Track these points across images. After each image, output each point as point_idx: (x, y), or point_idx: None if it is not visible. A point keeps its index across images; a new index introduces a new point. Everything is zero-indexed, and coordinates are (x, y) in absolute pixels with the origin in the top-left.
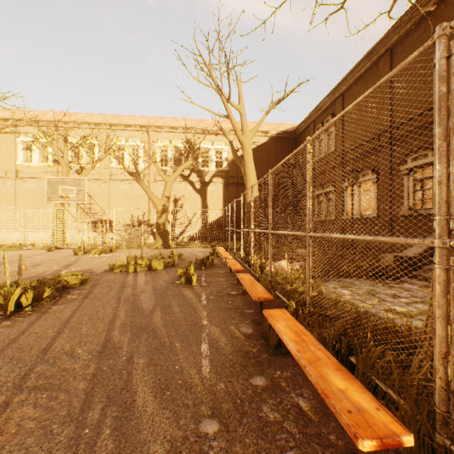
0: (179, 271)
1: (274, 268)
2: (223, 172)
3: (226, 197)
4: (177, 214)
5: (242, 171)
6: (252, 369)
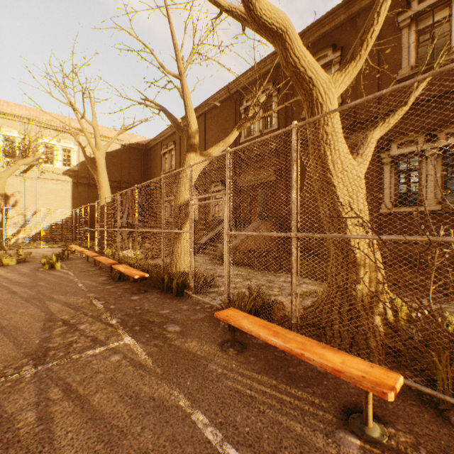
0: (43, 260)
1: (122, 254)
2: (72, 171)
3: (76, 197)
4: (9, 212)
5: (96, 178)
6: (107, 285)
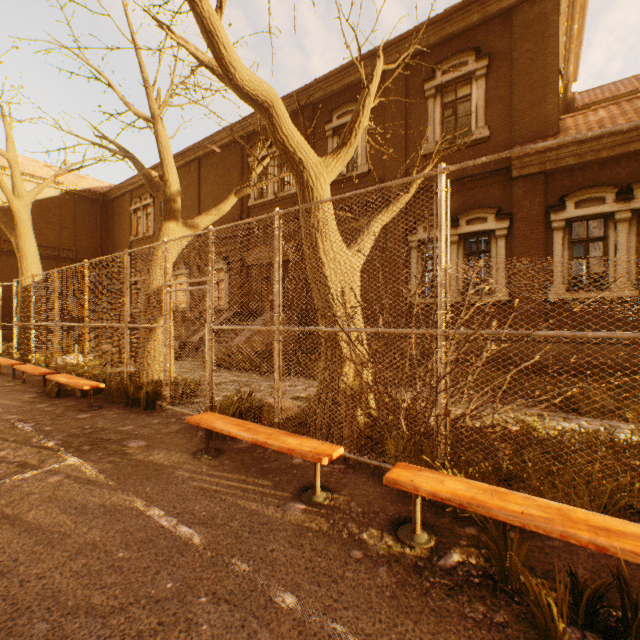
0: None
1: (63, 361)
2: None
3: None
4: None
5: (15, 242)
6: (38, 404)
